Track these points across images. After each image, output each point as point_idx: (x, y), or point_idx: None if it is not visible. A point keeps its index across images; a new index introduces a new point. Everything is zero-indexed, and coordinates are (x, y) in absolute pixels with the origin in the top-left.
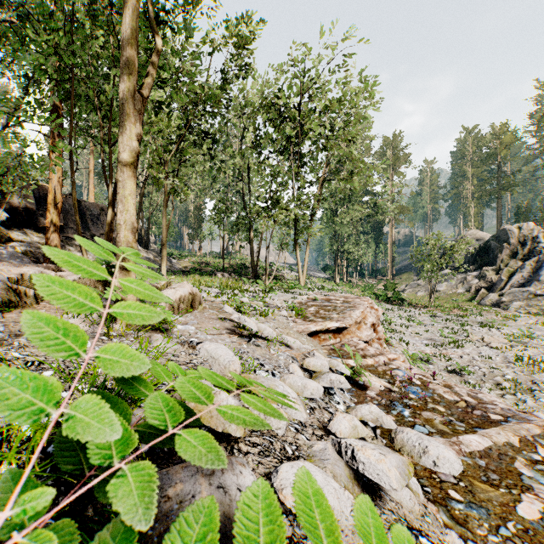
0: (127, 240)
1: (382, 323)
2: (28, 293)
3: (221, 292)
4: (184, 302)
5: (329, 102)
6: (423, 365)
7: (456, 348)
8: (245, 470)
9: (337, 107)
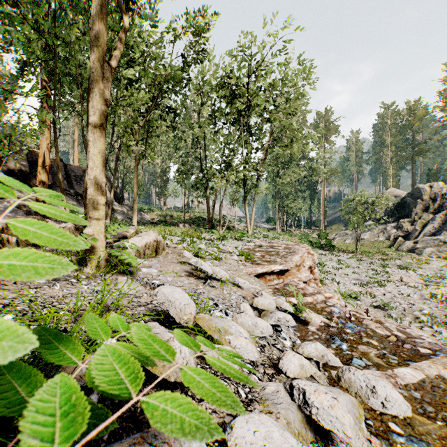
0: (97, 193)
1: (317, 266)
2: (11, 240)
3: (182, 240)
4: (149, 248)
5: (272, 81)
6: (352, 302)
7: (379, 286)
8: (195, 443)
9: (279, 85)
